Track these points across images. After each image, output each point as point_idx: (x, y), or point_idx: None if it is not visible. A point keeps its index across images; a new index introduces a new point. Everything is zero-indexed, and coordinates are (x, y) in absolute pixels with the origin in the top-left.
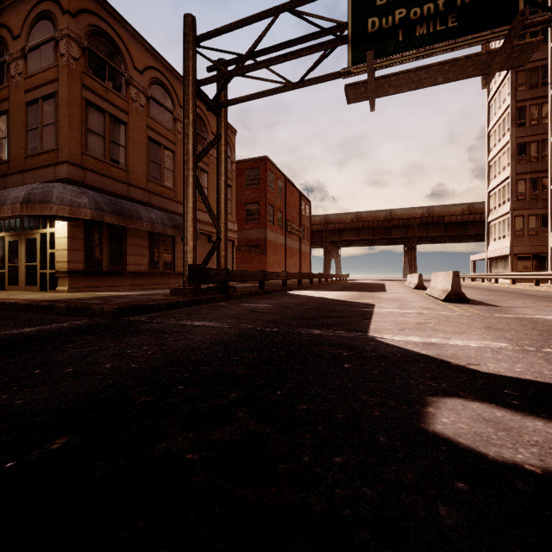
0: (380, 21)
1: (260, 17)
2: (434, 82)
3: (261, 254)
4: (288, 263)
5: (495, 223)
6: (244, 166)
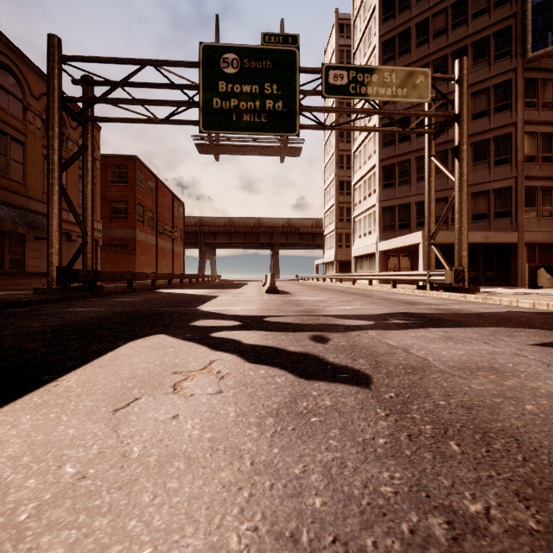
0: (222, 103)
1: (129, 62)
2: (253, 154)
3: (130, 255)
4: (160, 264)
5: (328, 237)
6: (109, 162)
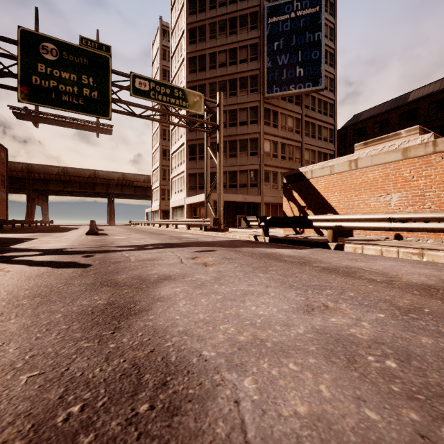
0: (41, 81)
1: None
2: (71, 127)
3: None
4: None
5: (155, 191)
6: None
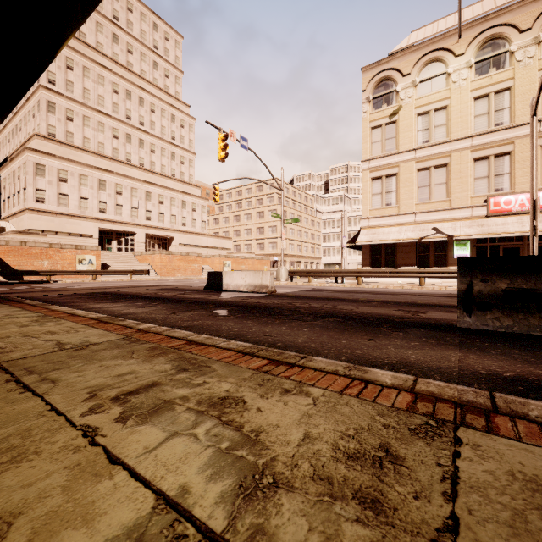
0: None
1: None
2: None
3: None
4: None
5: None
6: None
